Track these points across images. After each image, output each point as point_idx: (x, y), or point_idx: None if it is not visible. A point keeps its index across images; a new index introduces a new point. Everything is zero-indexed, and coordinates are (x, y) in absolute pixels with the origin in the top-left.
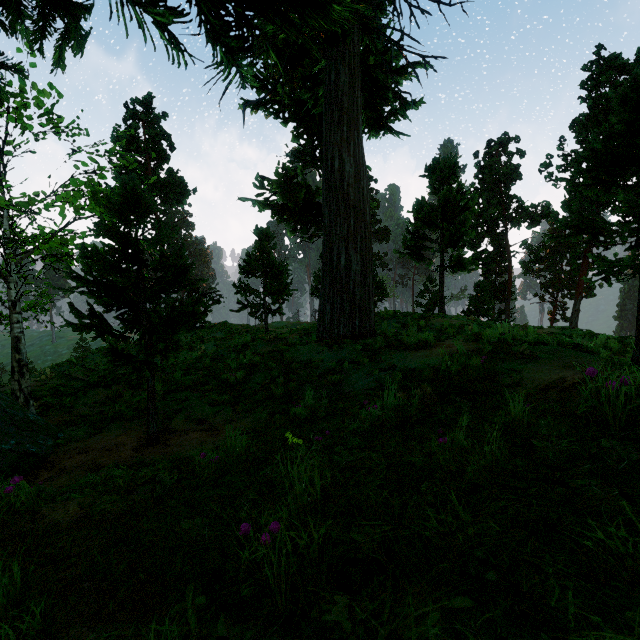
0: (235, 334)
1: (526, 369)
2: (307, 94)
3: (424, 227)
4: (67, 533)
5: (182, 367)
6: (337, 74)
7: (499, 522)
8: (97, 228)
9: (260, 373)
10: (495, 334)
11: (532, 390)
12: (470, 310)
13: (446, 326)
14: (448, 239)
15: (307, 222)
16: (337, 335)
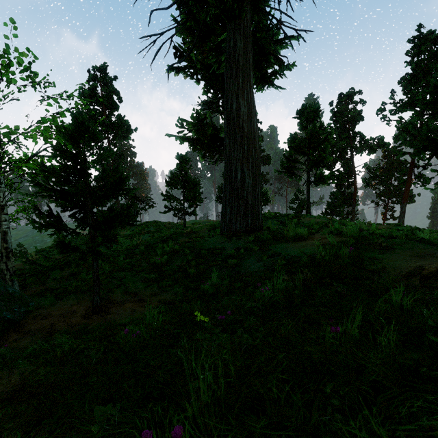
0: (163, 229)
1: (385, 258)
2: (213, 59)
3: (296, 153)
4: (0, 407)
5: (124, 252)
6: (235, 41)
7: (415, 436)
8: (54, 150)
9: (179, 258)
10: (355, 230)
11: (397, 277)
12: (327, 212)
13: (312, 223)
14: (313, 162)
15: (213, 151)
16: (235, 230)
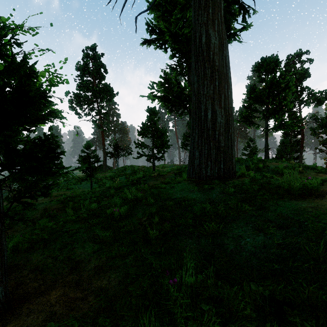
0: (137, 171)
1: None
2: (179, 14)
3: (255, 103)
4: None
5: (96, 194)
6: None
7: None
8: None
9: (141, 208)
10: None
11: None
12: (278, 157)
13: (281, 168)
14: (272, 110)
15: (178, 106)
16: (205, 176)
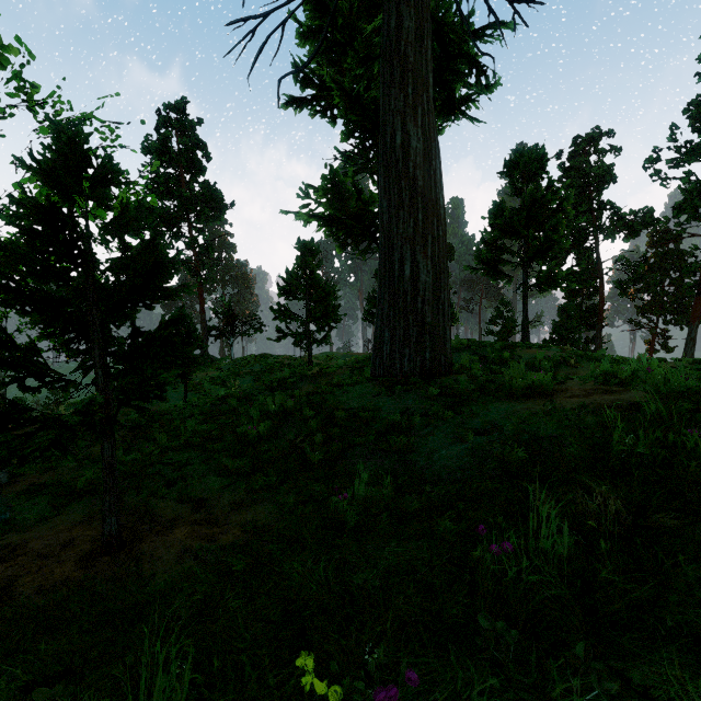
0: (275, 367)
1: None
2: (359, 69)
3: (503, 236)
4: None
5: (202, 410)
6: (399, 18)
7: None
8: (19, 204)
9: (293, 425)
10: (679, 376)
11: None
12: (554, 339)
13: (540, 359)
14: (534, 250)
15: (359, 235)
16: (400, 372)
